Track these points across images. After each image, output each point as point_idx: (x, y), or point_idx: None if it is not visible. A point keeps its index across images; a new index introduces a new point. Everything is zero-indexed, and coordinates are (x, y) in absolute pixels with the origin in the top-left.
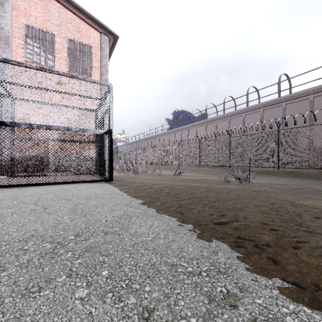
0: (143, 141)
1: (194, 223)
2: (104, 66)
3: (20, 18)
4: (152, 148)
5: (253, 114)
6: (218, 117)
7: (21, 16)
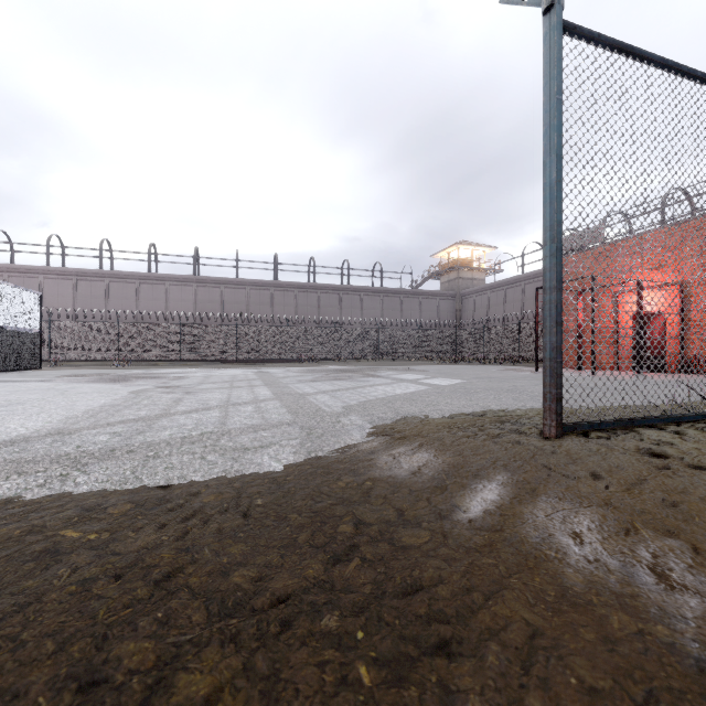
0: None
1: None
2: None
3: None
4: None
5: (60, 281)
6: None
7: None
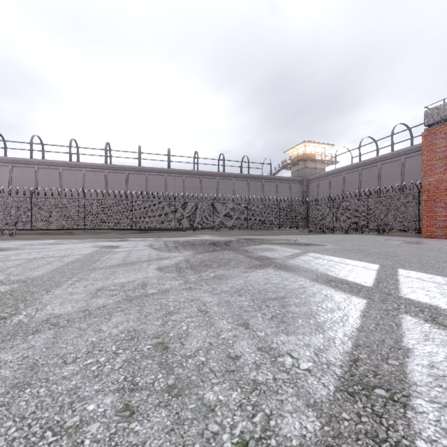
0: None
1: None
2: None
3: None
4: None
5: None
6: None
7: None
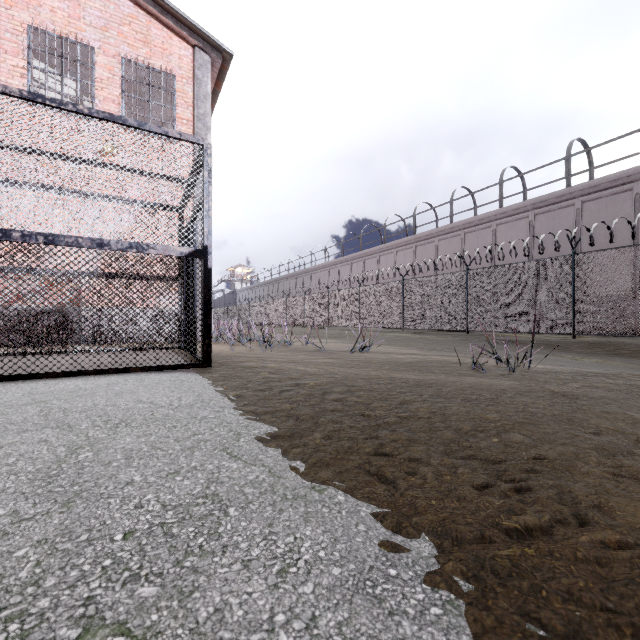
0: (287, 279)
1: (438, 530)
2: (201, 117)
3: (18, 11)
4: (305, 294)
5: (514, 223)
6: (439, 230)
7: (21, 6)
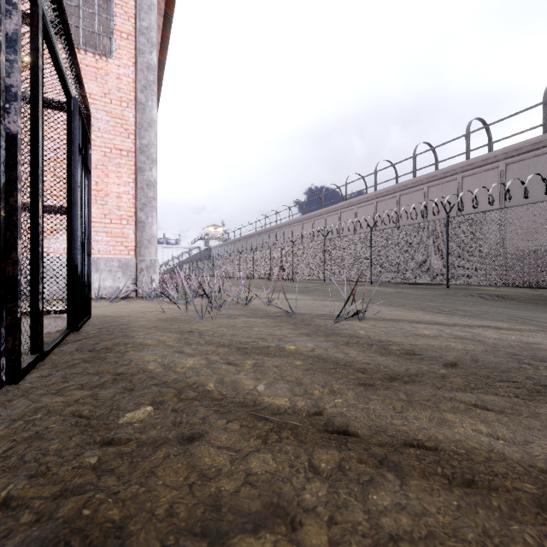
0: (254, 237)
1: None
2: (144, 31)
3: None
4: (270, 249)
5: (482, 174)
6: (401, 185)
7: None
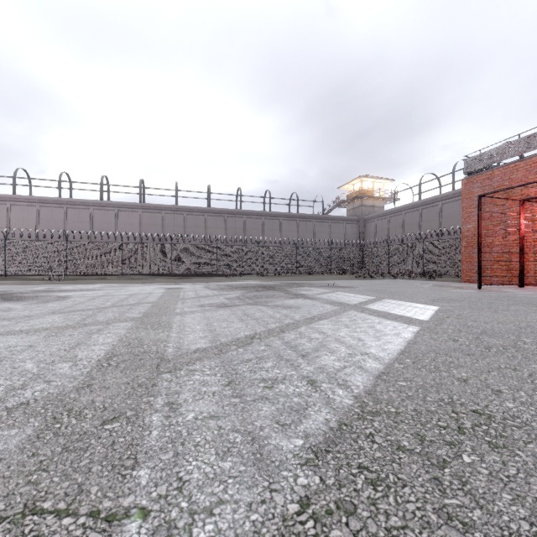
0: None
1: None
2: None
3: None
4: None
5: (25, 207)
6: None
7: None
